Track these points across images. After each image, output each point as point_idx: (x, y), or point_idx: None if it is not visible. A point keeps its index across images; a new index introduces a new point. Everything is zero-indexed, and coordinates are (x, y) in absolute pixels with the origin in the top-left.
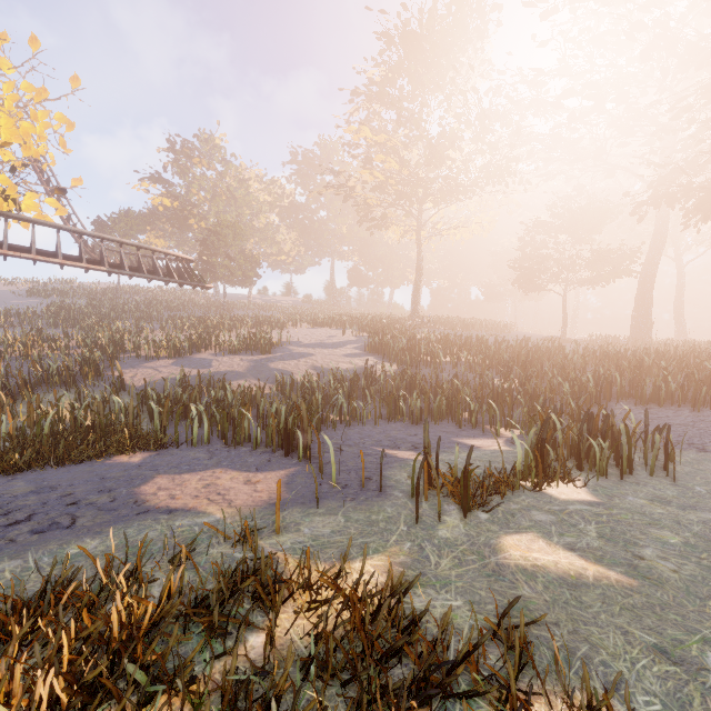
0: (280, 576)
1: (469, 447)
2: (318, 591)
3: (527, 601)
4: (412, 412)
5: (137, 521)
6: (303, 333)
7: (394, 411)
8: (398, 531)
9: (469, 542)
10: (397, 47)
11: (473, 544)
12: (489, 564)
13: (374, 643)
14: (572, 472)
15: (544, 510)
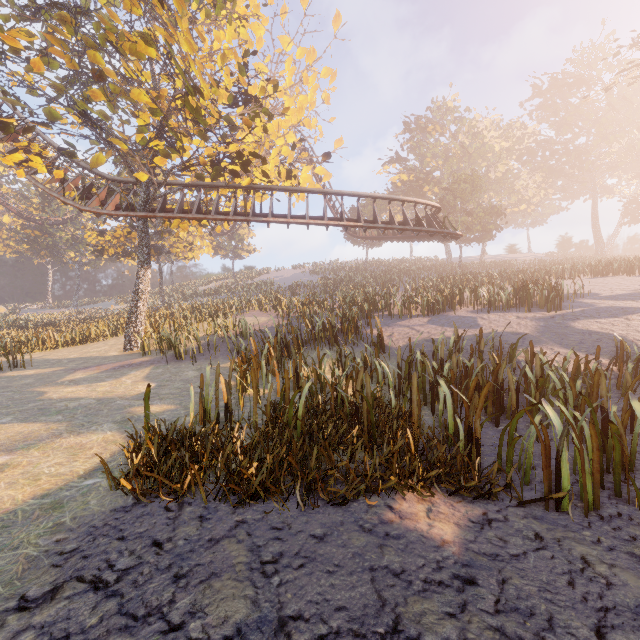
0: None
1: None
2: None
3: None
4: None
5: None
6: (585, 284)
7: None
8: None
9: None
10: None
11: None
12: None
13: None
14: None
15: None
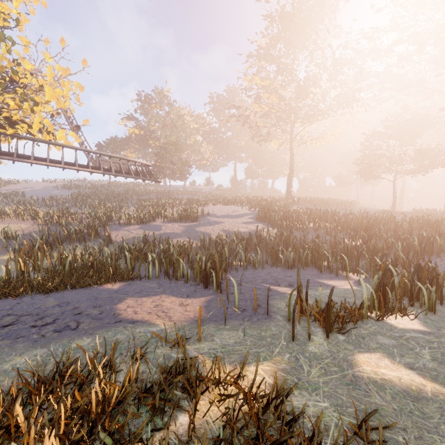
0: (200, 375)
1: (328, 286)
2: (225, 388)
3: (379, 408)
4: (288, 261)
5: (114, 327)
6: (217, 209)
7: (276, 260)
8: (280, 345)
9: (331, 357)
10: (276, 23)
11: (335, 359)
12: (347, 375)
13: (265, 434)
14: (406, 307)
15: (387, 335)
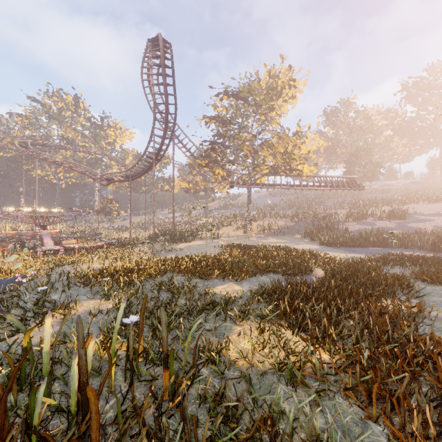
0: None
1: None
2: None
3: None
4: None
5: None
6: (421, 208)
7: None
8: None
9: None
10: None
11: None
12: None
13: None
14: None
15: None
